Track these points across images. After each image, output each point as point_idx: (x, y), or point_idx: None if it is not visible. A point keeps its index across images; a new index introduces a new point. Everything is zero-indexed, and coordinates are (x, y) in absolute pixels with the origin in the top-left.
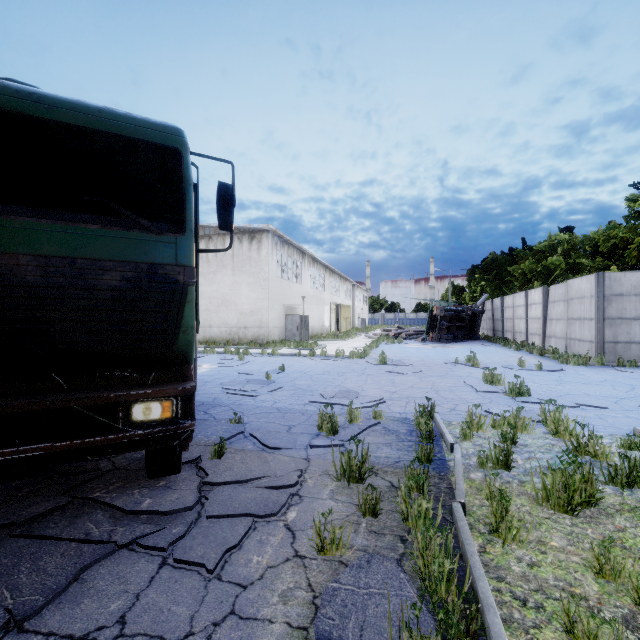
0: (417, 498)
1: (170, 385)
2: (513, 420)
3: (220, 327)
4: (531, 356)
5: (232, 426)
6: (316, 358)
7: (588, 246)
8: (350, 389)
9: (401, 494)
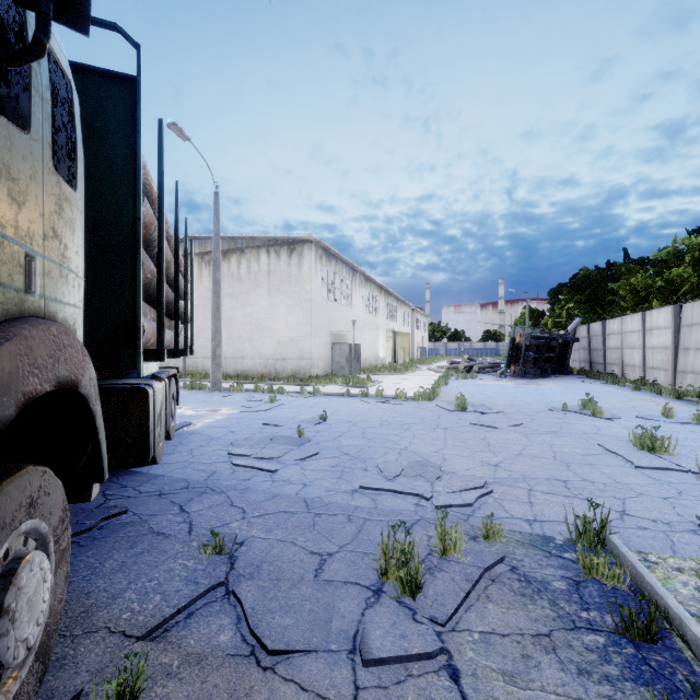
0: None
1: None
2: None
3: (254, 358)
4: (663, 399)
5: (205, 562)
6: (370, 400)
7: None
8: (424, 457)
9: None
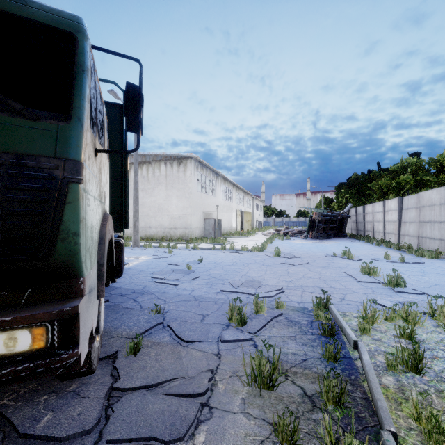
0: (346, 436)
1: (46, 305)
2: (404, 314)
3: (157, 228)
4: (390, 250)
5: (153, 316)
6: (226, 251)
7: (433, 166)
8: (254, 278)
9: (324, 424)
